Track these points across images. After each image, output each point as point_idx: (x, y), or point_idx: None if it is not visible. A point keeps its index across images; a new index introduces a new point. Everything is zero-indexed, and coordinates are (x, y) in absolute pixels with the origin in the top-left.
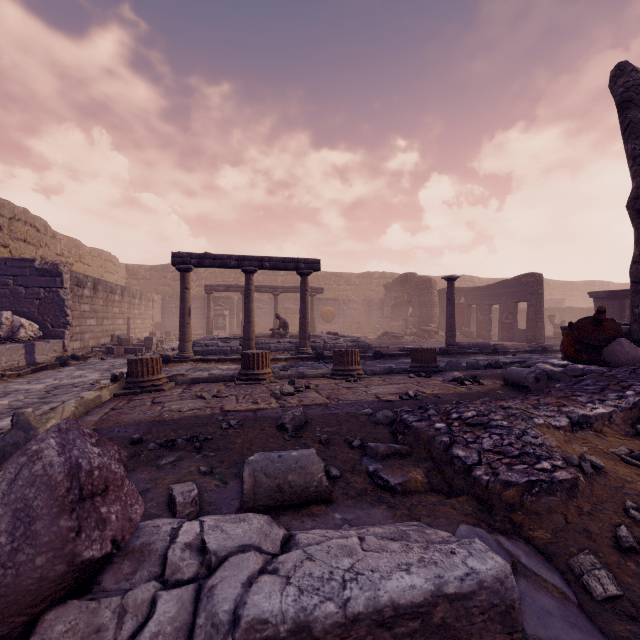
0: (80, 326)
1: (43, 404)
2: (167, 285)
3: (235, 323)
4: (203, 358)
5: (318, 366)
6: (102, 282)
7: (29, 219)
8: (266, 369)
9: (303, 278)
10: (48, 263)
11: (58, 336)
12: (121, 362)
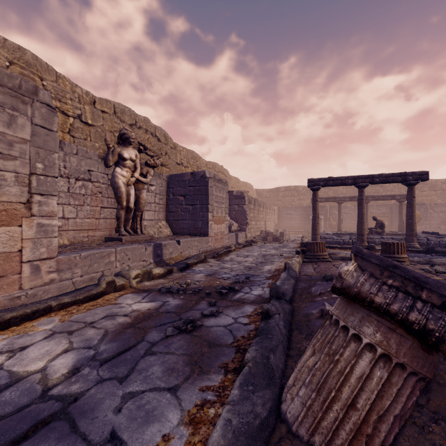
0: (250, 225)
1: (271, 262)
2: (279, 200)
3: (328, 224)
4: (330, 246)
5: (433, 258)
6: (256, 200)
7: (223, 171)
8: (403, 254)
9: (410, 187)
10: (238, 192)
11: (243, 230)
12: (276, 245)
